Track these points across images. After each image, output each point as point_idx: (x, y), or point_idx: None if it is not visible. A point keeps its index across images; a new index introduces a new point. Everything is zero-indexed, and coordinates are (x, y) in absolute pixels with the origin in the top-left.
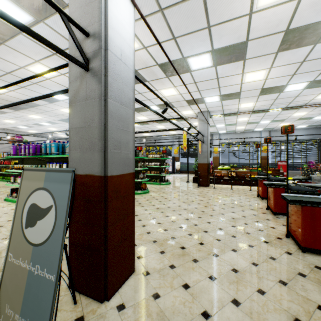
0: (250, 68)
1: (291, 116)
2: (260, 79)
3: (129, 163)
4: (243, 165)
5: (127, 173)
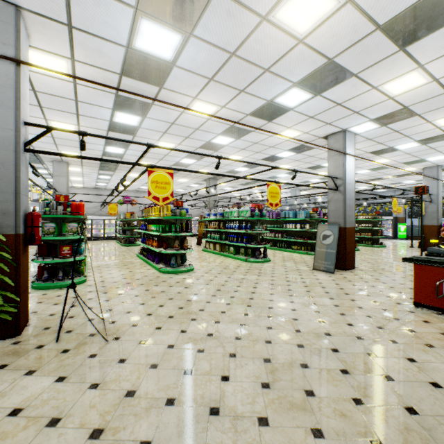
0: None
1: None
2: None
3: (352, 223)
4: None
5: (352, 227)
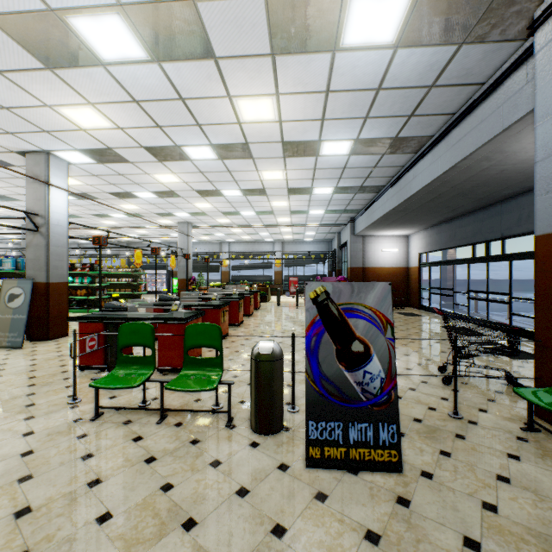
0: (193, 201)
1: (281, 230)
2: (210, 207)
3: (64, 277)
4: (256, 281)
5: (63, 282)
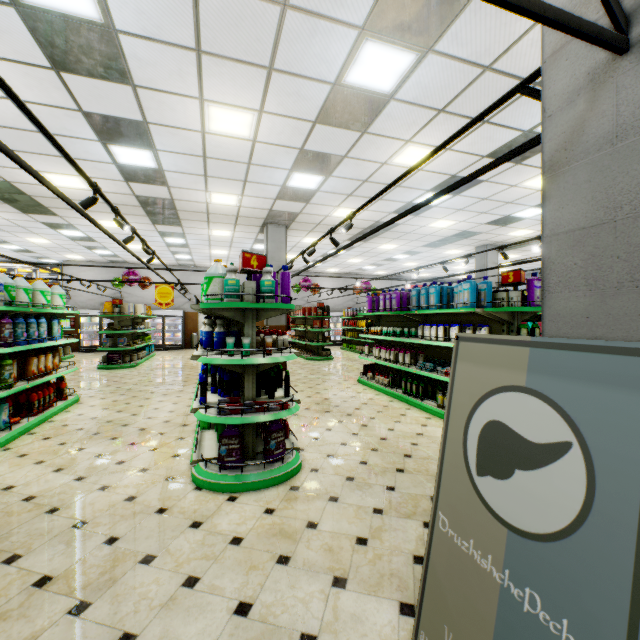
0: None
1: None
2: None
3: None
4: None
5: None
